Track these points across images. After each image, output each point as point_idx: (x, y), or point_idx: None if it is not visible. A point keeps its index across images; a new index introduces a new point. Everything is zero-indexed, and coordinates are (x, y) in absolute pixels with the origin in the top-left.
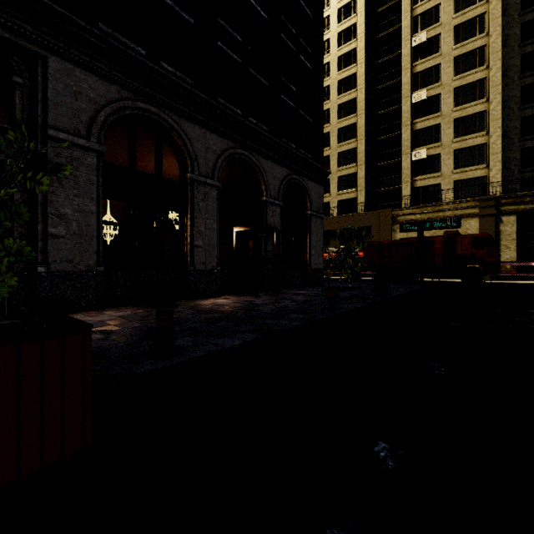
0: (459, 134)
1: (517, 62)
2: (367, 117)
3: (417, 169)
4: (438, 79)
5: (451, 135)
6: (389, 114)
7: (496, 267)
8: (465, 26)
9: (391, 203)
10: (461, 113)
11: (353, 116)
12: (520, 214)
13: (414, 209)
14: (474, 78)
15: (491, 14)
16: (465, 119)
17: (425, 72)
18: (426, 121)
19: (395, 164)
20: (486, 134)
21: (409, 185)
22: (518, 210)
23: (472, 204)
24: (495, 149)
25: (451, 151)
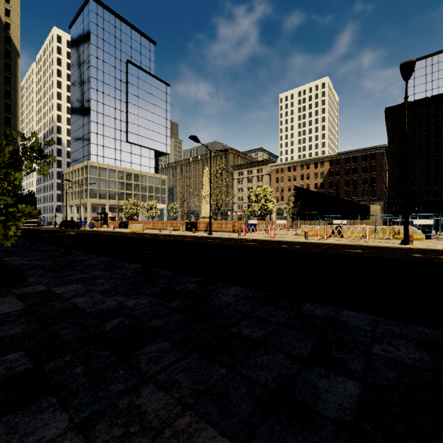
0: None
1: (4, 132)
2: None
3: None
4: None
5: None
6: None
7: None
8: None
9: None
10: None
11: None
12: None
13: None
14: None
15: None
16: None
17: None
18: None
19: None
20: None
21: None
22: None
23: None
24: None
25: None
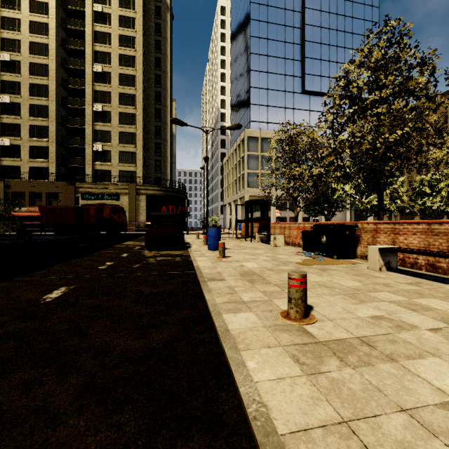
0: (122, 142)
1: (154, 111)
2: (59, 105)
3: (97, 157)
4: (110, 102)
5: (118, 141)
6: (78, 110)
7: (123, 224)
8: (125, 77)
9: (75, 177)
10: (123, 130)
11: (45, 99)
12: (148, 196)
13: (91, 184)
14: (130, 111)
15: (138, 79)
16: (125, 134)
17: (102, 93)
18: (103, 126)
19: (83, 149)
20: (136, 147)
21: (91, 167)
22: (146, 194)
23: (125, 187)
24: (139, 157)
25: (118, 151)
